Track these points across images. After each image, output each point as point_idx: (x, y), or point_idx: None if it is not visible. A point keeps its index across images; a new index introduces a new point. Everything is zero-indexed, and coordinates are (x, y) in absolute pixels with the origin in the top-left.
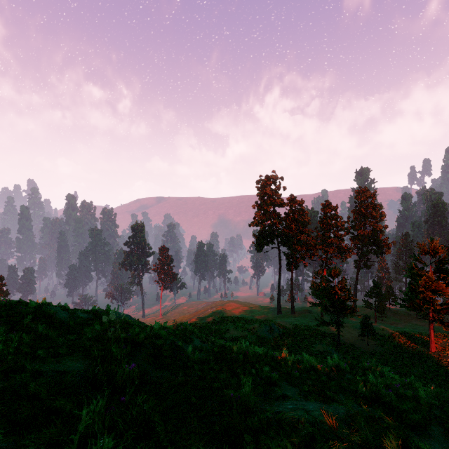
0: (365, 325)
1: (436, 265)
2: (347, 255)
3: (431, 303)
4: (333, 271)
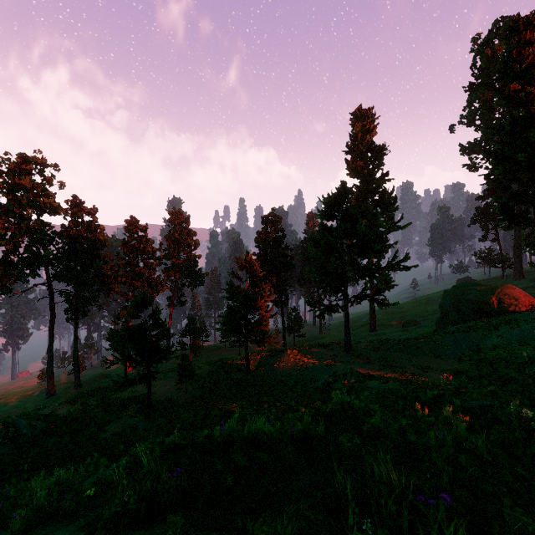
0: (183, 369)
1: (250, 282)
2: (160, 289)
3: (247, 322)
4: (142, 300)
